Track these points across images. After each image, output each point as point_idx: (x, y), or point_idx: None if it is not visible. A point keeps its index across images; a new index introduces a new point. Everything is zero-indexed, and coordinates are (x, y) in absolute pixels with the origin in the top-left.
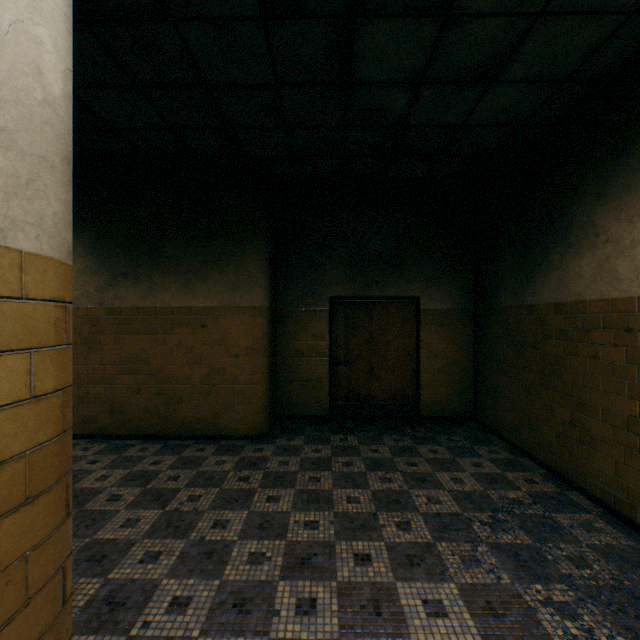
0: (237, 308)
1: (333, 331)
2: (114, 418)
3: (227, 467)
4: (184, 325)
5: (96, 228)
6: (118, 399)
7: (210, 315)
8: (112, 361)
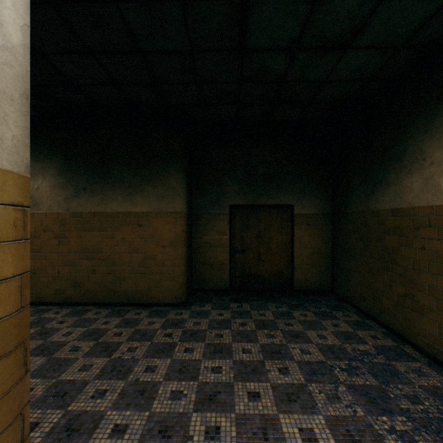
0: (164, 213)
1: (232, 229)
2: (77, 291)
3: (156, 326)
4: (126, 225)
5: (64, 156)
6: (80, 277)
7: (145, 218)
8: (75, 250)
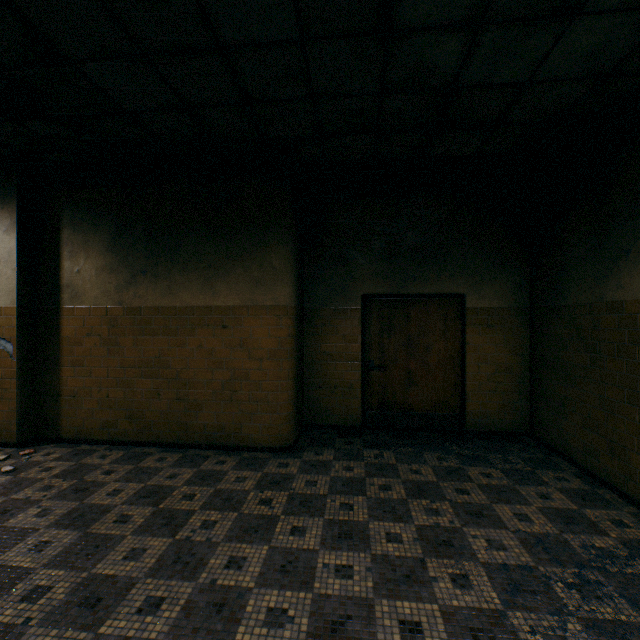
0: (260, 307)
1: (366, 332)
2: (133, 424)
3: (248, 485)
4: (204, 326)
5: (115, 224)
6: (137, 404)
7: (232, 315)
8: (131, 363)
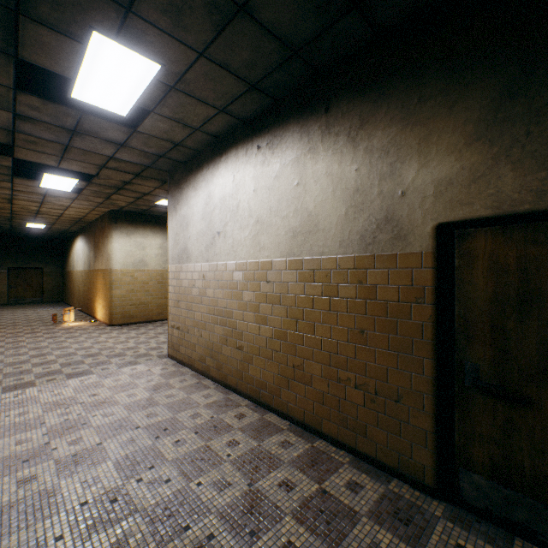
0: None
1: (10, 277)
2: None
3: None
4: None
5: None
6: None
7: None
8: None
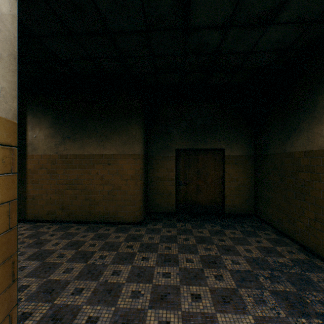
0: (126, 155)
1: (177, 167)
2: (63, 212)
3: (121, 239)
4: (99, 164)
5: (54, 113)
6: (65, 202)
7: (112, 158)
8: (62, 182)
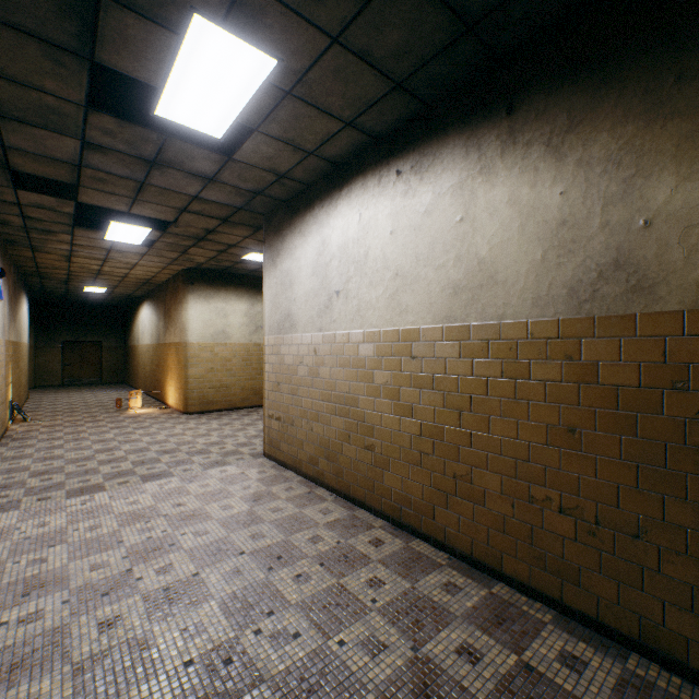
0: None
1: (65, 353)
2: None
3: None
4: None
5: None
6: None
7: None
8: None
